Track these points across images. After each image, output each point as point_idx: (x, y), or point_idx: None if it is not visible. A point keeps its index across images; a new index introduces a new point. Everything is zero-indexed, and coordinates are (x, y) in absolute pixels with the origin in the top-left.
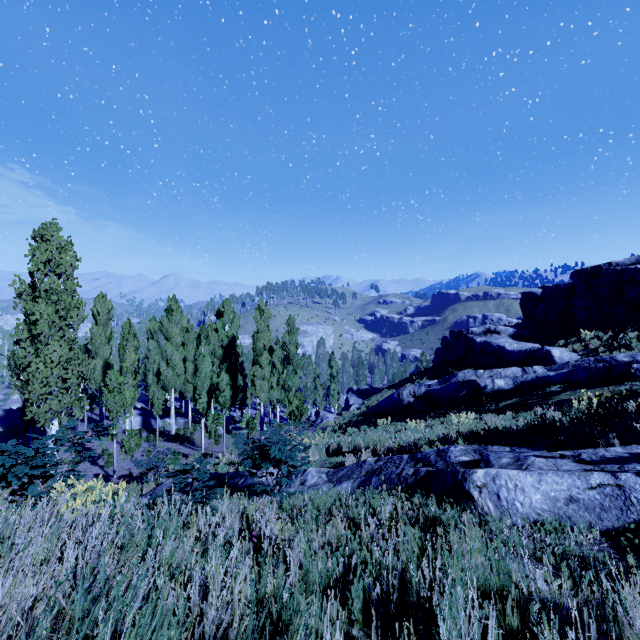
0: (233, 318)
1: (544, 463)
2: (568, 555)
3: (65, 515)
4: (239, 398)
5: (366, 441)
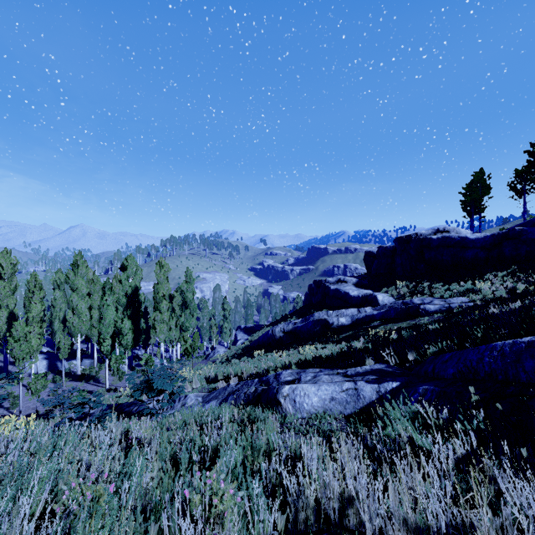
0: (136, 271)
1: (326, 378)
2: (319, 430)
3: None
4: (142, 339)
5: (236, 370)
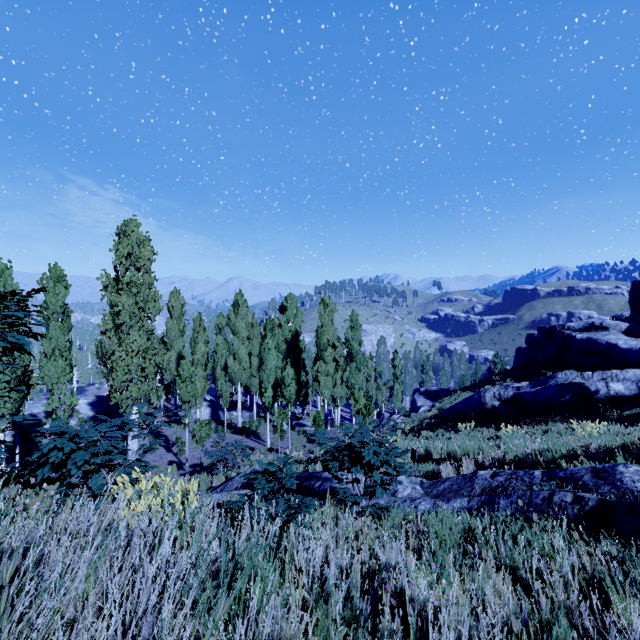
0: (296, 313)
1: None
2: None
3: (123, 523)
4: (302, 394)
5: (462, 448)
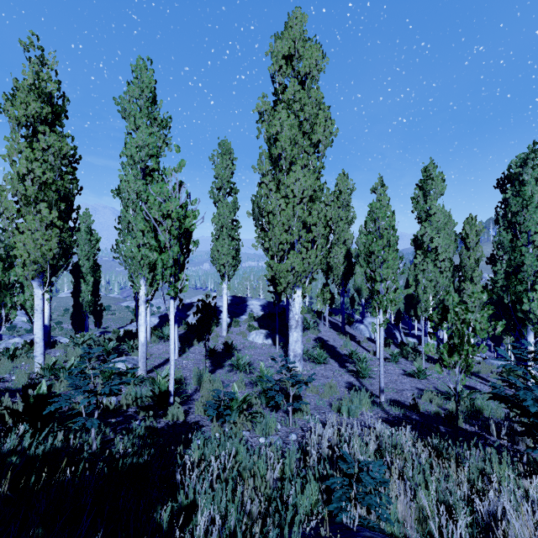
0: None
1: None
2: None
3: None
4: None
5: None
